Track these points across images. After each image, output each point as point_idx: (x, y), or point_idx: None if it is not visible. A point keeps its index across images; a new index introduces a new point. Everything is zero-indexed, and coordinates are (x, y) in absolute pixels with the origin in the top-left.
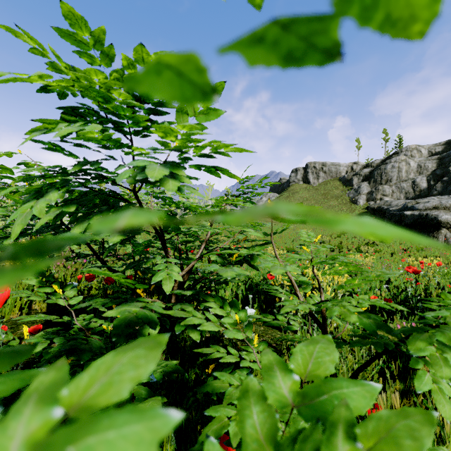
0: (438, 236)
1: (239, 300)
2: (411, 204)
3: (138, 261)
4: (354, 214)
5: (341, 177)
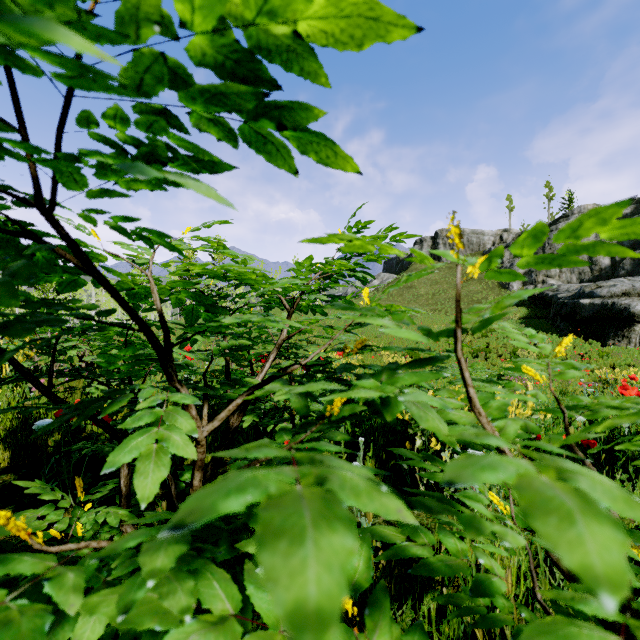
0: (630, 335)
1: (342, 443)
2: (590, 288)
3: (90, 403)
4: None
5: (486, 250)
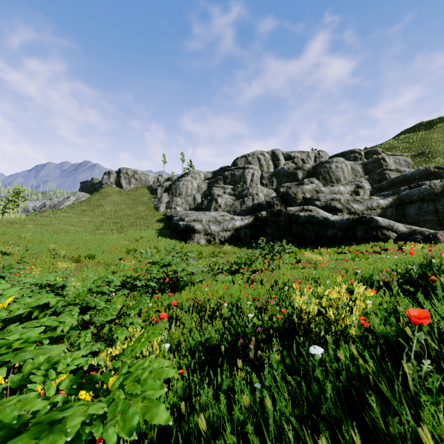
0: (194, 238)
1: None
2: (184, 216)
3: None
4: (155, 219)
5: (149, 185)
